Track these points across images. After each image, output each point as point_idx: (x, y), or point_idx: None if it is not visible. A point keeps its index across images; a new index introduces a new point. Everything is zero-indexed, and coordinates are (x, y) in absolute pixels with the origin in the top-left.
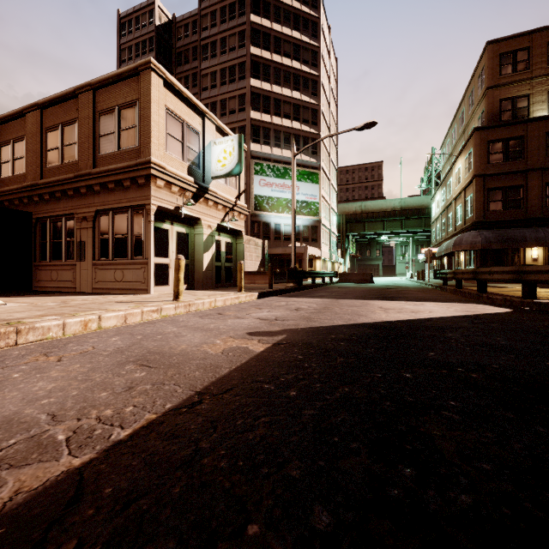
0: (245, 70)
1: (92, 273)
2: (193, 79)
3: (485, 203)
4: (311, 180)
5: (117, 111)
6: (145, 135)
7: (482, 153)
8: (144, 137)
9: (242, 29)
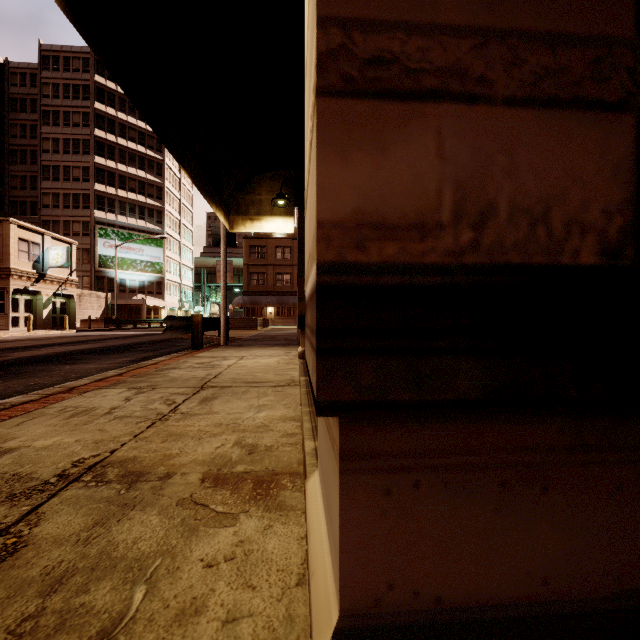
0: (90, 147)
1: None
2: (32, 130)
3: (249, 280)
4: (156, 245)
5: None
6: (6, 254)
7: (247, 252)
8: (6, 255)
9: (86, 111)
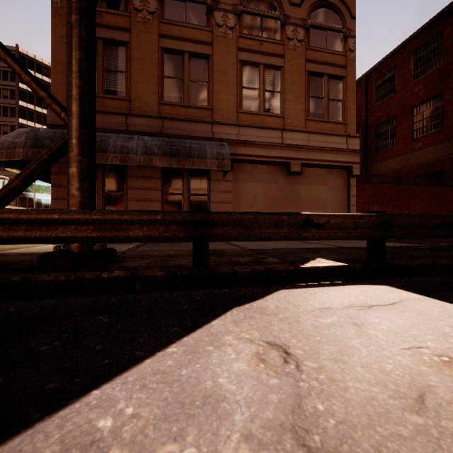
0: (15, 113)
1: None
2: None
3: None
4: None
5: None
6: None
7: None
8: None
9: (13, 89)
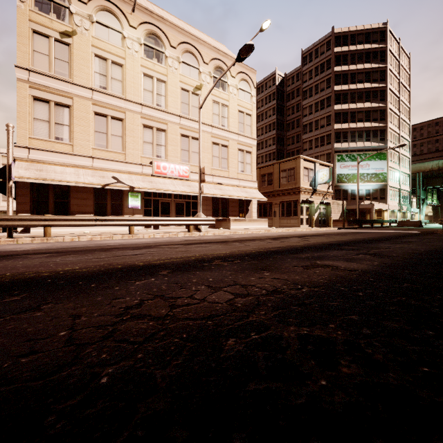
0: (331, 101)
1: (278, 221)
2: (296, 107)
3: None
4: (379, 158)
5: (287, 170)
6: (298, 178)
7: None
8: (297, 179)
9: (328, 77)
